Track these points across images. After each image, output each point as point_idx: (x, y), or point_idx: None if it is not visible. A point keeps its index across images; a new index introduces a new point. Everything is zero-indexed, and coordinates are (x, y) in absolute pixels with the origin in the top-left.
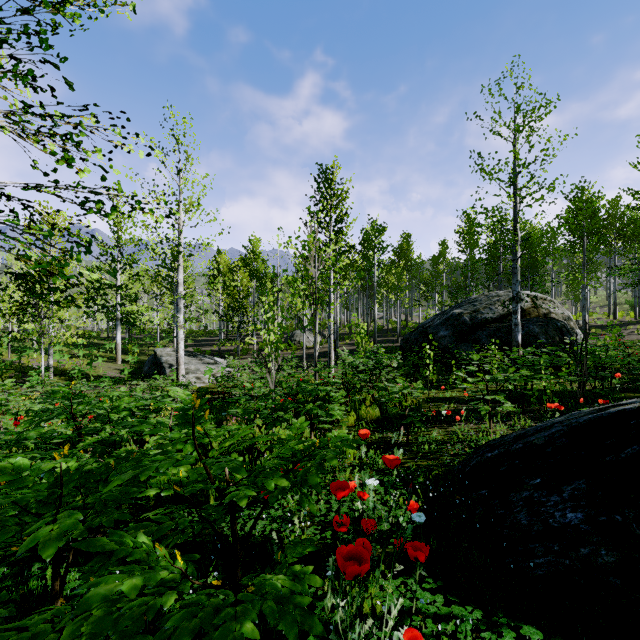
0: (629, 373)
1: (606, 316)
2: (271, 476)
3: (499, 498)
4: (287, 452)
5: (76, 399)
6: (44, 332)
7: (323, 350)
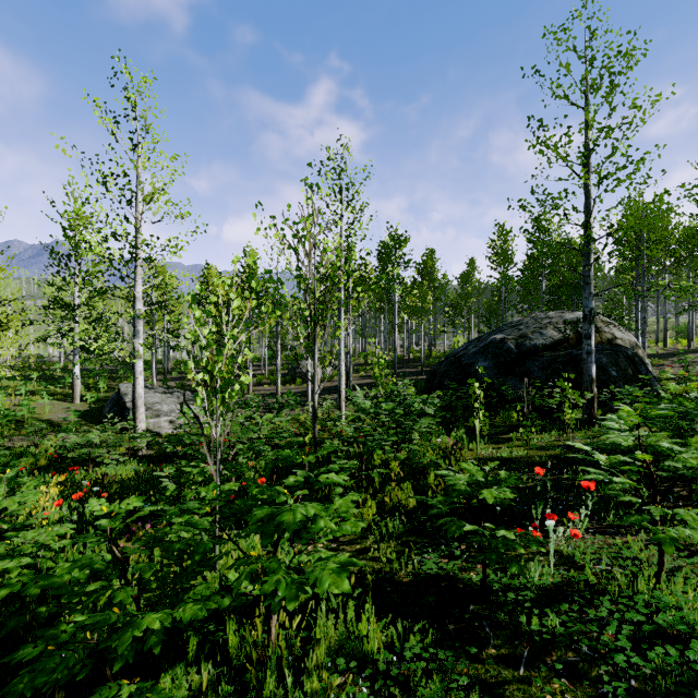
0: None
1: (653, 344)
2: None
3: None
4: None
5: None
6: None
7: (333, 384)
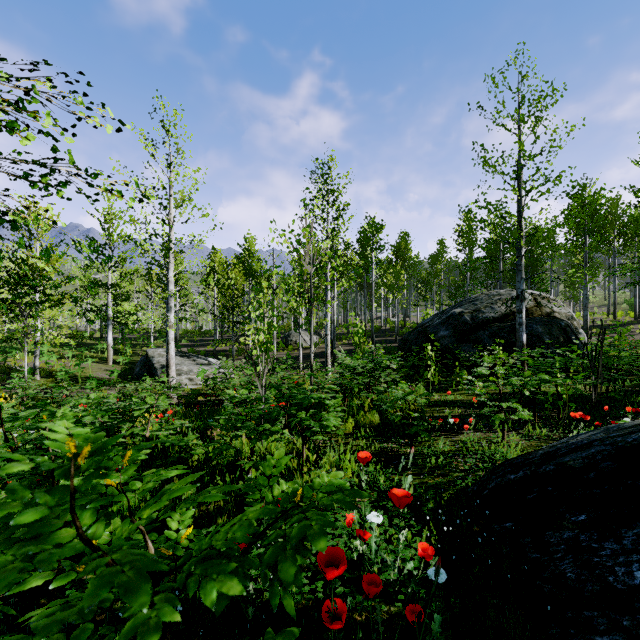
0: (639, 375)
1: (605, 316)
2: (214, 572)
3: (531, 536)
4: (240, 534)
5: (36, 408)
6: (28, 332)
7: (320, 350)
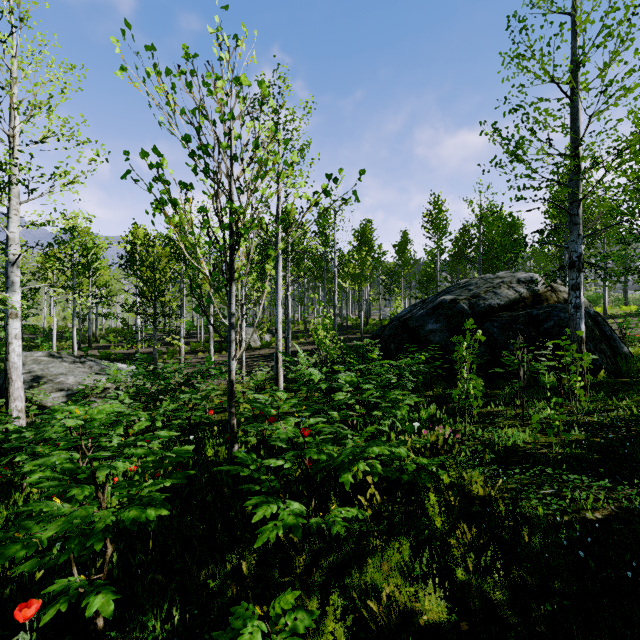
0: None
1: None
2: None
3: None
4: None
5: None
6: None
7: (272, 351)
